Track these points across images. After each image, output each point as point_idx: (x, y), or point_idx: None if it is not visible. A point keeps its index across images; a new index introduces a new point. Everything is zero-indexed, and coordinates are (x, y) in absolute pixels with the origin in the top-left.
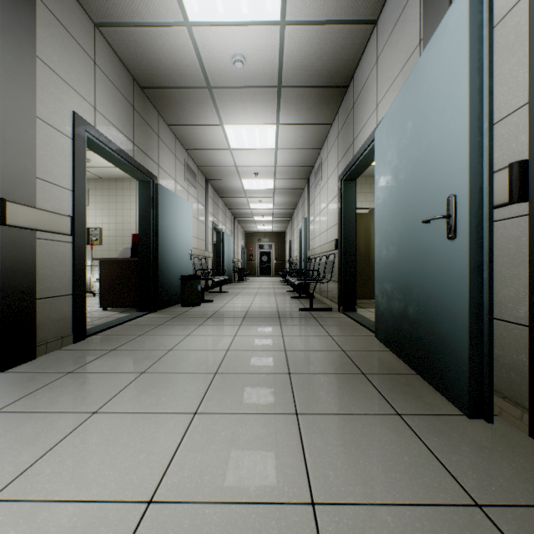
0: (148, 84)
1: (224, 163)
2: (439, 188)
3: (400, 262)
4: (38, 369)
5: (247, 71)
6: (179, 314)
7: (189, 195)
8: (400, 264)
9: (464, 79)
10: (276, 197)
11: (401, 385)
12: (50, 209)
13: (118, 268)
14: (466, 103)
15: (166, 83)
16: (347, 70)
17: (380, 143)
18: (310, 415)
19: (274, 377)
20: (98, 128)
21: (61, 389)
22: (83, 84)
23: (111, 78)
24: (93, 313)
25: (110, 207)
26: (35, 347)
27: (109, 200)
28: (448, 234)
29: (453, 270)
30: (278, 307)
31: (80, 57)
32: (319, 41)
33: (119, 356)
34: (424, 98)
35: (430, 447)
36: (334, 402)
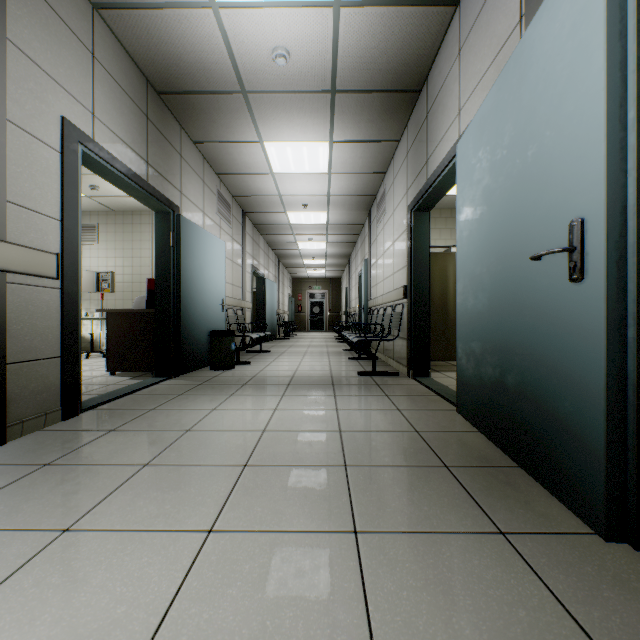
0: (167, 88)
1: (266, 192)
2: (555, 211)
3: (493, 314)
4: (5, 459)
5: (292, 70)
6: (207, 380)
7: (222, 231)
8: (495, 317)
9: (598, 50)
10: (330, 234)
11: (500, 483)
12: (28, 243)
13: (130, 321)
14: (602, 83)
15: (189, 87)
16: (419, 69)
17: (465, 157)
18: (375, 534)
19: (325, 472)
20: (97, 141)
21: (27, 491)
22: (77, 82)
23: (116, 77)
24: (97, 378)
25: (125, 246)
26: (5, 428)
27: (124, 238)
28: (571, 275)
29: (579, 326)
30: (331, 371)
31: (72, 46)
32: (385, 29)
33: (119, 440)
34: (531, 88)
35: (557, 592)
36: (408, 512)
